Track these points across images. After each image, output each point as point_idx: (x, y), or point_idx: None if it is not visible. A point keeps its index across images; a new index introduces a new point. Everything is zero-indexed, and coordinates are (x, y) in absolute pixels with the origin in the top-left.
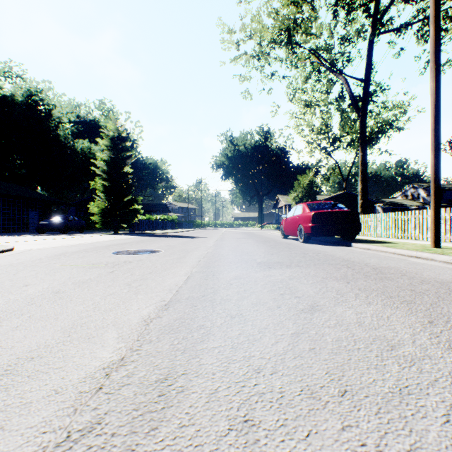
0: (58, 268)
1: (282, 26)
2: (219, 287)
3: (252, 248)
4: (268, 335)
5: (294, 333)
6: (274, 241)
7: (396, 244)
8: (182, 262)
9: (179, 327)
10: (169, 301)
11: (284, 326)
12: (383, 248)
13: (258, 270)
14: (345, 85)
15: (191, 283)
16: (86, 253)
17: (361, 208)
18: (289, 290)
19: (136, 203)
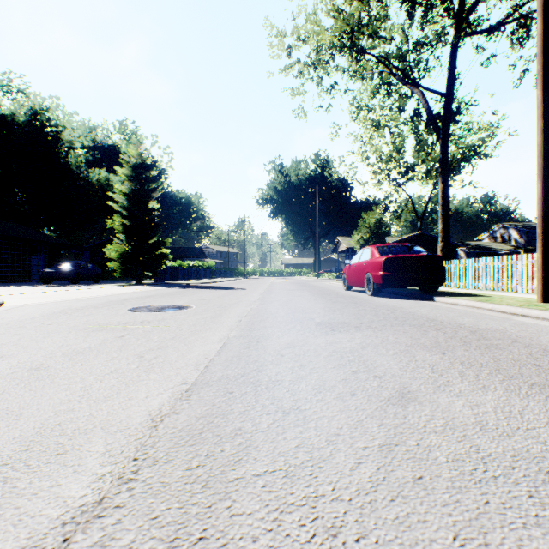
0: (52, 330)
1: (344, 27)
2: (266, 360)
3: (308, 302)
4: (343, 450)
5: (383, 445)
6: (335, 294)
7: (491, 297)
8: (217, 322)
9: (203, 432)
10: (194, 383)
11: (366, 431)
12: (477, 304)
13: (317, 333)
14: (421, 100)
15: (226, 354)
16: (94, 310)
17: (441, 253)
18: (364, 365)
19: (164, 246)
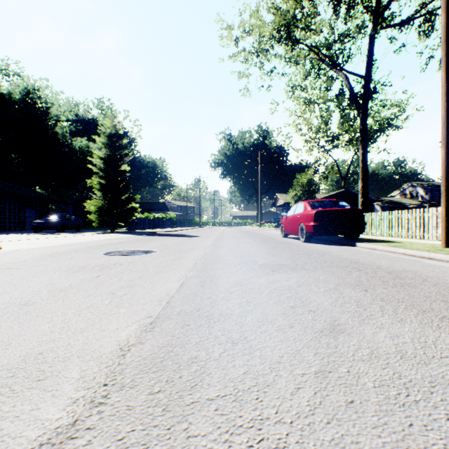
0: (40, 271)
1: (281, 21)
2: (218, 296)
3: (252, 248)
4: (284, 376)
5: (318, 372)
6: (274, 241)
7: (403, 243)
8: (177, 264)
9: (164, 360)
10: (157, 317)
11: (304, 359)
12: (391, 249)
13: (260, 274)
14: (345, 81)
15: (184, 291)
16: (76, 254)
17: (361, 207)
18: (299, 301)
19: (134, 201)
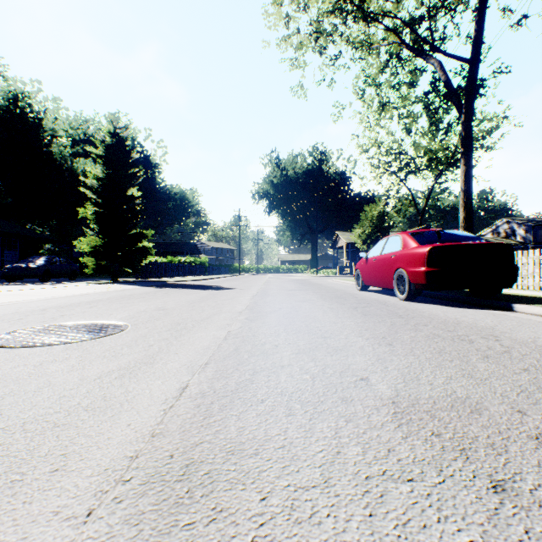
0: None
1: None
2: None
3: (325, 316)
4: None
5: None
6: (352, 297)
7: None
8: (111, 404)
9: None
10: None
11: None
12: None
13: None
14: (439, 71)
15: None
16: None
17: None
18: None
19: (144, 238)
